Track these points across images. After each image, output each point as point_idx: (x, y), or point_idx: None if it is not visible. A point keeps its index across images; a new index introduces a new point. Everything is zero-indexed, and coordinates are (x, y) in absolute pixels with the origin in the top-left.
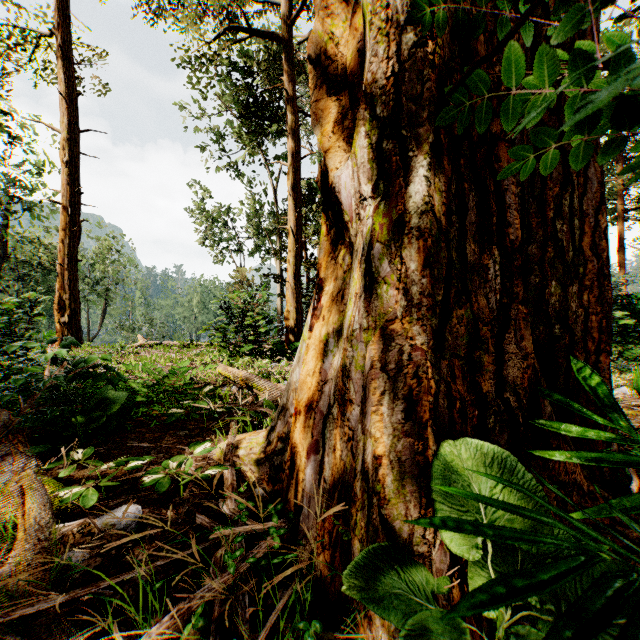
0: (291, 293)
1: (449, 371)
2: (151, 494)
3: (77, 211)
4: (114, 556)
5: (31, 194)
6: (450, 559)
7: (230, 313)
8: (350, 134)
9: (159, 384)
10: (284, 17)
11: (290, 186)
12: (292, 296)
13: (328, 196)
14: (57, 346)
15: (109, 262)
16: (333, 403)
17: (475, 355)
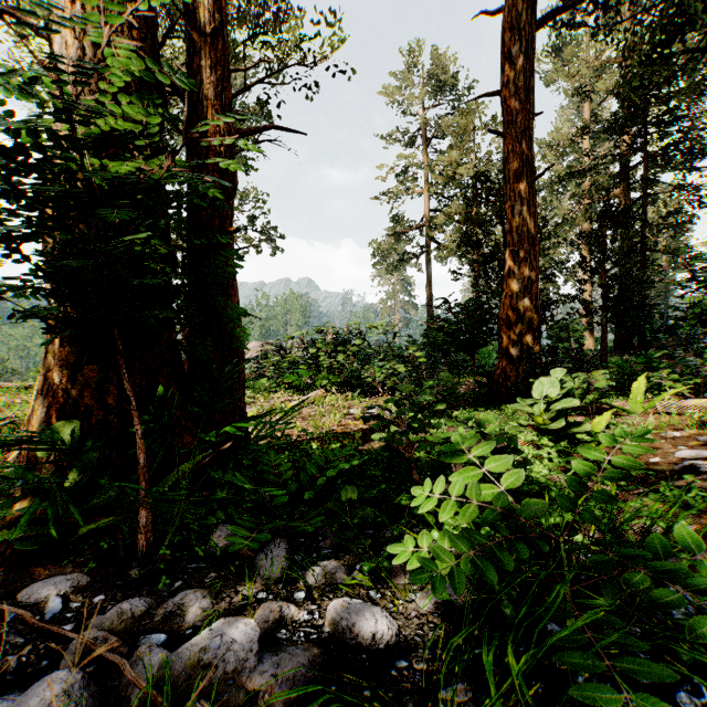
0: None
1: (79, 394)
2: None
3: None
4: None
5: None
6: (55, 470)
7: None
8: None
9: None
10: None
11: None
12: None
13: None
14: None
15: None
16: (33, 414)
17: (105, 386)
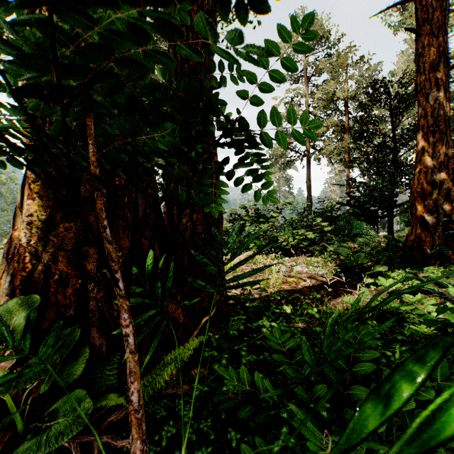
0: None
1: (52, 258)
2: None
3: None
4: None
5: None
6: (17, 361)
7: None
8: None
9: None
10: None
11: None
12: None
13: None
14: None
15: None
16: None
17: (83, 249)
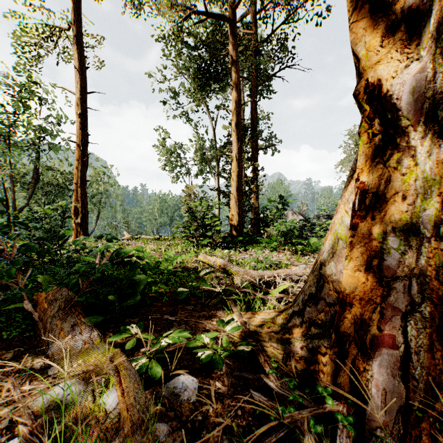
0: (234, 202)
1: None
2: (193, 364)
3: (86, 147)
4: (192, 430)
5: (53, 138)
6: None
7: (192, 216)
8: (404, 45)
9: (155, 267)
10: (230, 3)
11: (234, 125)
12: (235, 204)
13: (379, 105)
14: (73, 239)
15: (101, 182)
16: (420, 301)
17: None
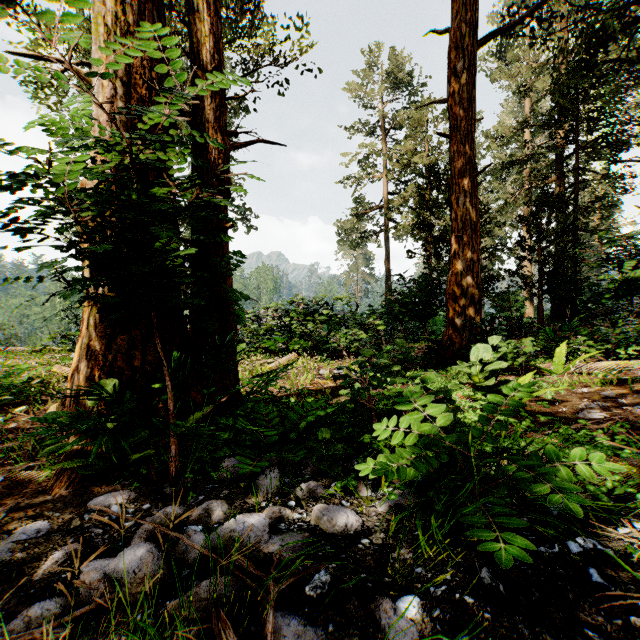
0: None
1: (114, 358)
2: None
3: None
4: None
5: None
6: (98, 417)
7: None
8: None
9: None
10: None
11: None
12: None
13: None
14: None
15: None
16: (76, 374)
17: (132, 352)
